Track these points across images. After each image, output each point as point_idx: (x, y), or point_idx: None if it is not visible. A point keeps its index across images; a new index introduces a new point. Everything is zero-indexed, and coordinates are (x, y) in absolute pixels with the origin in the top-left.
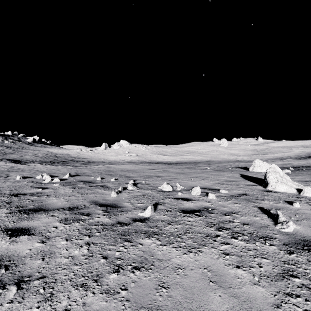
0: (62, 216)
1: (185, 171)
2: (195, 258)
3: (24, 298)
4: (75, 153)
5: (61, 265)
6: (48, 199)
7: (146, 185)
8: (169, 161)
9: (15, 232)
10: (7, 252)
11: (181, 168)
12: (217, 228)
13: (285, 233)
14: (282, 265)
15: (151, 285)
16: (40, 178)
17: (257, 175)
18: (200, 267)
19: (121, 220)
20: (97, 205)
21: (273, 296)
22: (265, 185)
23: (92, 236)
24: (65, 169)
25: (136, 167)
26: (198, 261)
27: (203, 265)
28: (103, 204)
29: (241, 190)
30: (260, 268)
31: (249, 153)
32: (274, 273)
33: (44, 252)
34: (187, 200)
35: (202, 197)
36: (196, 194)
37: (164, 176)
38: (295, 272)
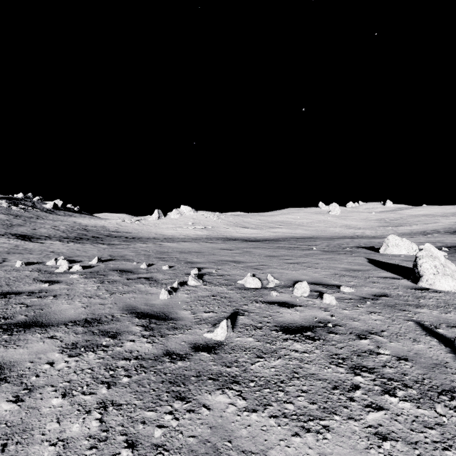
0: (70, 338)
1: (279, 253)
2: (318, 449)
3: None
4: (114, 225)
5: None
6: (55, 303)
7: (218, 277)
8: (253, 237)
9: None
10: None
11: (272, 248)
12: (352, 368)
13: None
14: None
15: None
16: (53, 265)
17: (394, 260)
18: None
19: (173, 348)
20: (134, 316)
21: None
22: (415, 278)
23: (114, 387)
24: (95, 249)
25: (204, 247)
26: None
27: None
28: (144, 313)
29: (376, 288)
30: None
31: (373, 224)
32: None
33: (11, 427)
34: (288, 307)
35: (313, 300)
36: (302, 294)
37: (247, 262)
38: None
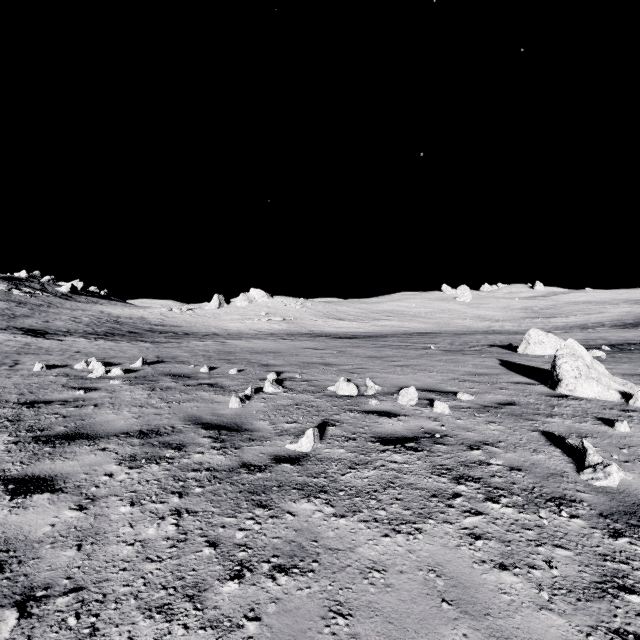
0: (126, 450)
1: (384, 353)
2: (408, 547)
3: (32, 639)
4: (157, 316)
5: (117, 561)
6: (98, 413)
7: (303, 383)
8: (350, 332)
9: (24, 485)
10: (3, 531)
11: (376, 347)
12: (455, 478)
13: (601, 491)
14: (599, 562)
15: (312, 608)
16: (83, 368)
17: (534, 362)
18: (420, 566)
19: (250, 460)
20: (200, 427)
21: (584, 636)
22: (553, 383)
23: (187, 496)
24: (135, 349)
25: (283, 346)
26: (416, 552)
27: (427, 561)
28: (212, 424)
29: (502, 395)
30: (551, 570)
31: (515, 315)
32: (584, 582)
33: (82, 531)
34: (390, 417)
35: (422, 409)
36: (408, 402)
37: (341, 364)
38: (629, 581)
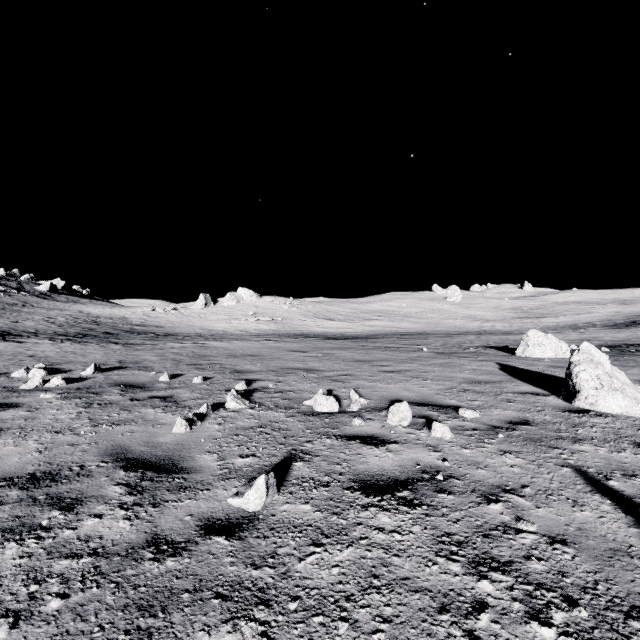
0: None
1: (373, 356)
2: None
3: None
4: (140, 316)
5: None
6: None
7: (276, 395)
8: (340, 333)
9: None
10: None
11: (365, 349)
12: (473, 564)
13: None
14: None
15: None
16: (22, 377)
17: (537, 367)
18: None
19: (166, 530)
20: (120, 466)
21: None
22: (568, 395)
23: (26, 623)
24: (101, 352)
25: (266, 348)
26: None
27: None
28: (138, 460)
29: (511, 410)
30: None
31: (506, 315)
32: None
33: None
34: (377, 445)
35: (417, 432)
36: (400, 422)
37: (325, 370)
38: None
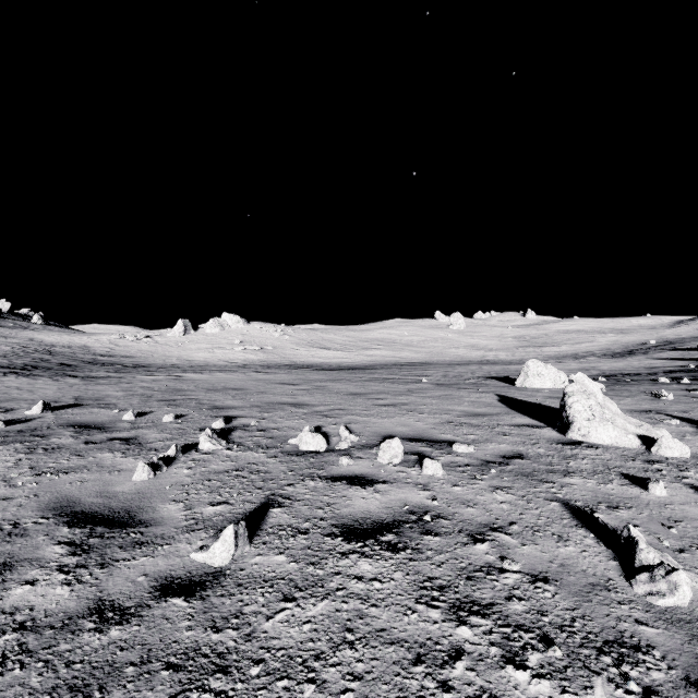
0: None
1: (369, 388)
2: None
3: None
4: (105, 345)
5: None
6: None
7: (258, 433)
8: (336, 363)
9: None
10: None
11: (361, 380)
12: (454, 609)
13: (670, 618)
14: None
15: None
16: None
17: (535, 398)
18: None
19: (114, 595)
20: (64, 521)
21: None
22: (563, 426)
23: None
24: (54, 387)
25: (252, 380)
26: None
27: None
28: (87, 514)
29: (506, 443)
30: None
31: (509, 344)
32: None
33: None
34: (364, 485)
35: (408, 471)
36: (391, 460)
37: (316, 404)
38: None
